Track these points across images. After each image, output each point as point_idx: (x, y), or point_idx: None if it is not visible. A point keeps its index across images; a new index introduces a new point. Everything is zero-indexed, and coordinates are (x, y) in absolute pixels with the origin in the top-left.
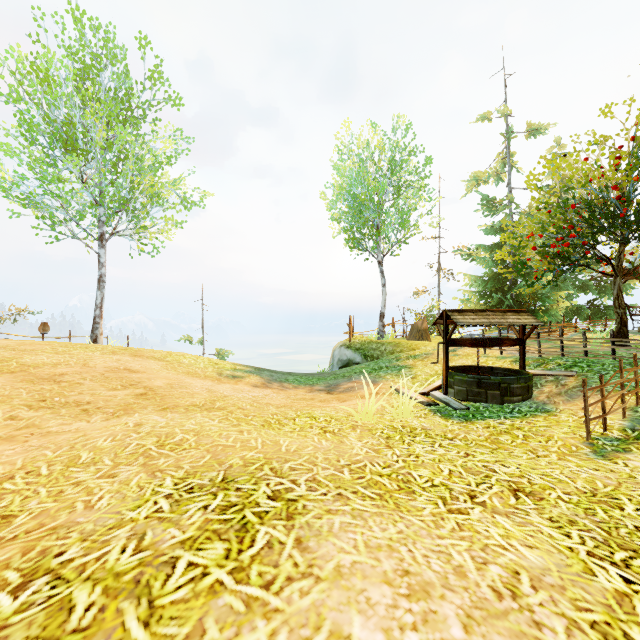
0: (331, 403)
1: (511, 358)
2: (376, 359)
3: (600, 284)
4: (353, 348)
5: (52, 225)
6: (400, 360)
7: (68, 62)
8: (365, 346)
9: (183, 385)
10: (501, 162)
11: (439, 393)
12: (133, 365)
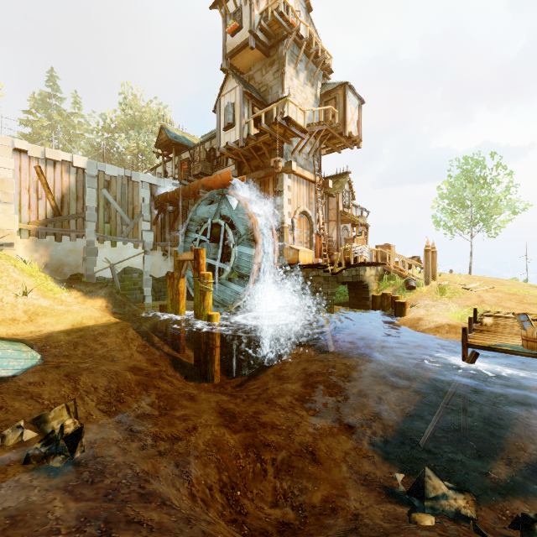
0: None
1: None
2: None
3: None
4: None
5: (450, 232)
6: None
7: (460, 172)
8: None
9: (515, 285)
10: None
11: None
12: (498, 281)
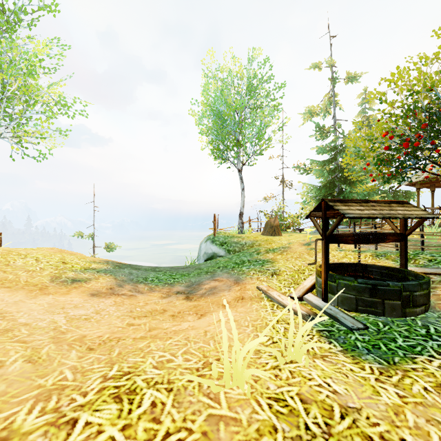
0: (185, 321)
1: (369, 252)
2: (237, 252)
3: (395, 193)
4: (217, 242)
5: None
6: (260, 254)
7: None
8: (228, 240)
9: None
10: (328, 101)
11: (315, 297)
12: None
